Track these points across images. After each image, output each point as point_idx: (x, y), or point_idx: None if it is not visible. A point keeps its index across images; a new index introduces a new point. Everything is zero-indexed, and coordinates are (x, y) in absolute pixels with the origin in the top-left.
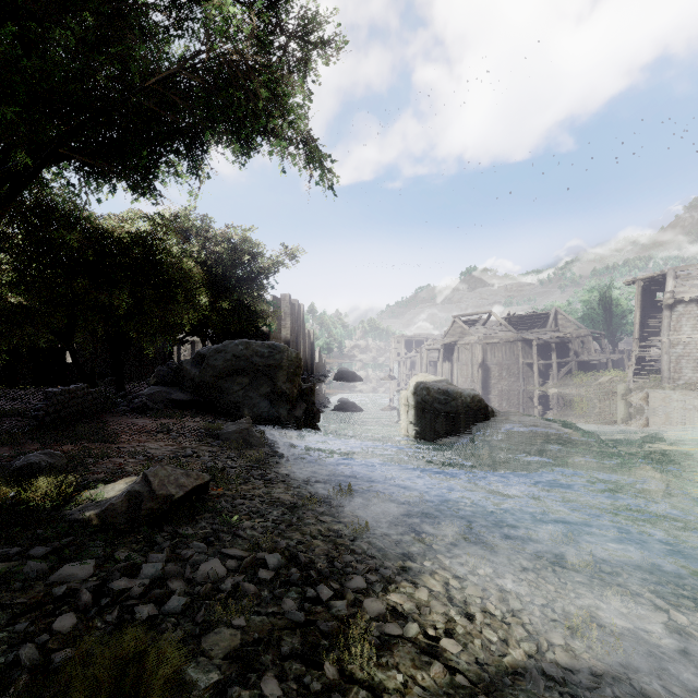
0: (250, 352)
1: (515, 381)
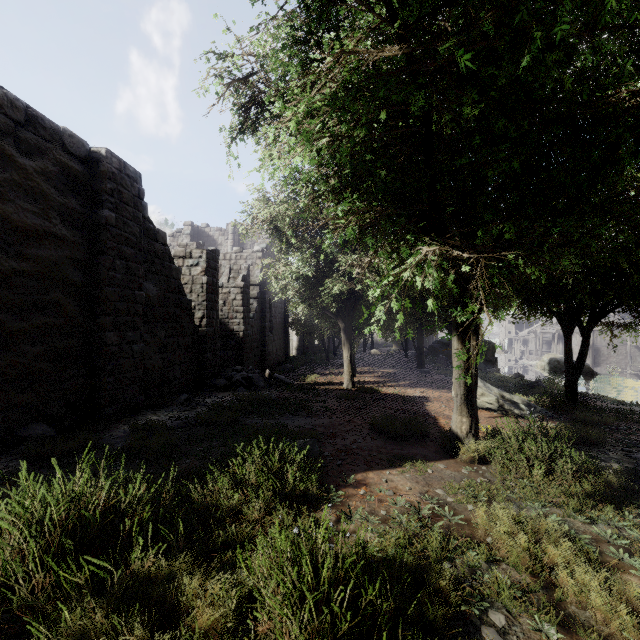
0: None
1: (622, 358)
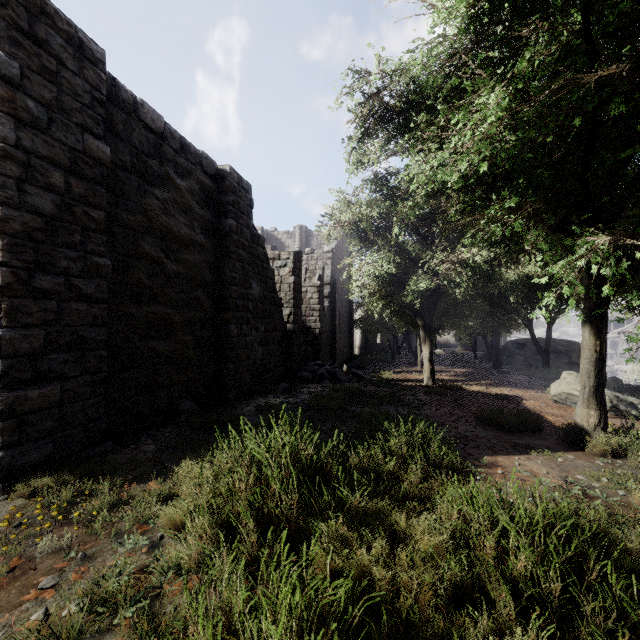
0: (555, 344)
1: None
